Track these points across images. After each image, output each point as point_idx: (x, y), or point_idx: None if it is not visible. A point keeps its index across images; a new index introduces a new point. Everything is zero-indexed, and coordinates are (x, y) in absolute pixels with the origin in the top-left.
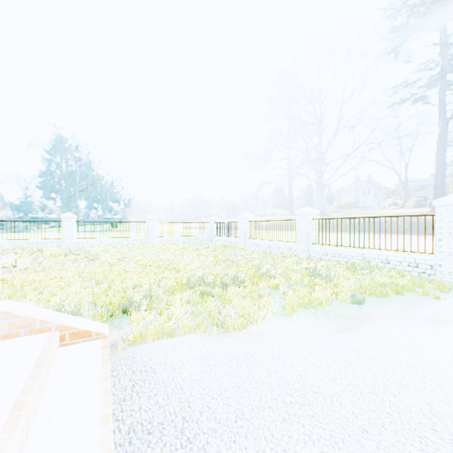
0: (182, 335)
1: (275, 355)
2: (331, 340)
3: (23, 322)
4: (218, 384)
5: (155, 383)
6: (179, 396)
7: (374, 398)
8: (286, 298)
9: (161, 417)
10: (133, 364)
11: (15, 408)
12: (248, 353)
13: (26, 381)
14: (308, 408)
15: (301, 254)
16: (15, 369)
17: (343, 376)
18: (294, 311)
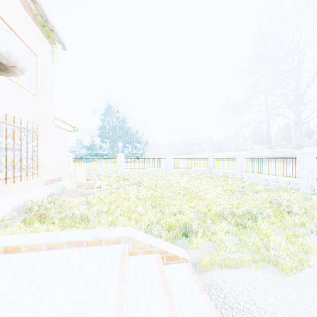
0: (243, 268)
1: None
2: None
3: (140, 245)
4: None
5: None
6: None
7: None
8: None
9: None
10: (225, 297)
11: None
12: None
13: (168, 307)
14: None
15: (302, 188)
16: (153, 291)
17: None
18: None
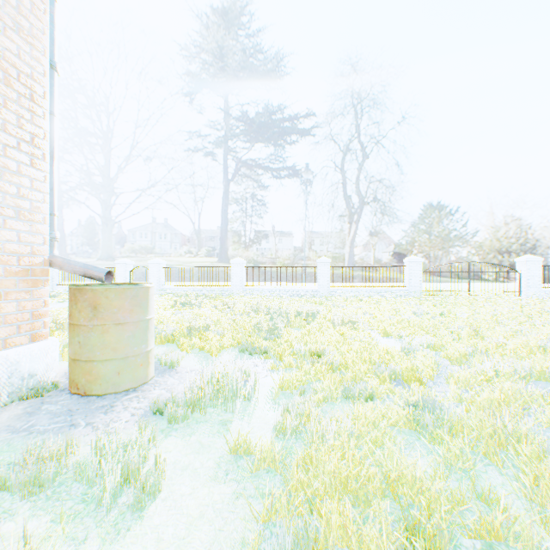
0: None
1: None
2: None
3: None
4: None
5: None
6: None
7: None
8: None
9: None
10: None
11: None
12: None
13: None
14: None
15: None
16: None
17: None
18: None
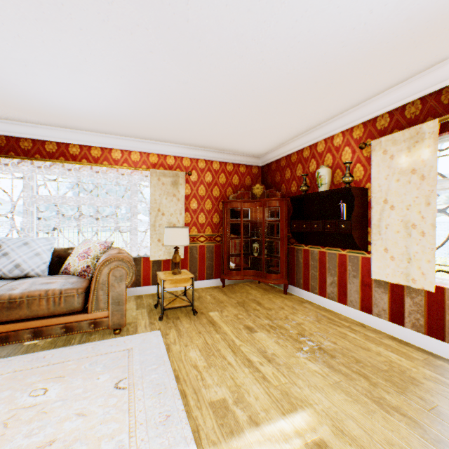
0: None
1: None
2: None
3: None
4: None
5: None
6: None
7: None
8: None
9: None
10: None
11: None
12: None
13: None
14: None
15: None
16: None
17: None
18: None
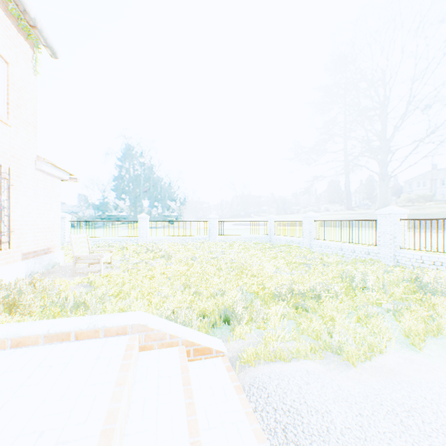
0: (297, 360)
1: None
2: None
3: (156, 335)
4: None
5: (309, 432)
6: None
7: None
8: (402, 321)
9: None
10: (269, 397)
11: None
12: (404, 404)
13: (186, 413)
14: None
15: (384, 259)
16: (168, 394)
17: None
18: (420, 340)
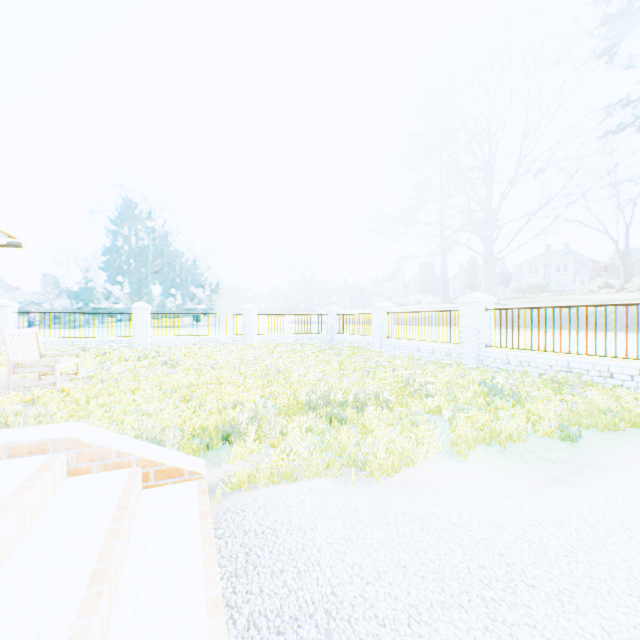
0: (306, 480)
1: (454, 519)
2: (536, 498)
3: (95, 453)
4: (372, 561)
5: (278, 552)
6: (316, 575)
7: (634, 603)
8: (455, 428)
9: (294, 608)
10: (243, 520)
11: (93, 580)
12: (411, 513)
13: (104, 540)
14: (524, 612)
15: (467, 361)
16: (88, 521)
17: (572, 561)
18: (469, 448)
